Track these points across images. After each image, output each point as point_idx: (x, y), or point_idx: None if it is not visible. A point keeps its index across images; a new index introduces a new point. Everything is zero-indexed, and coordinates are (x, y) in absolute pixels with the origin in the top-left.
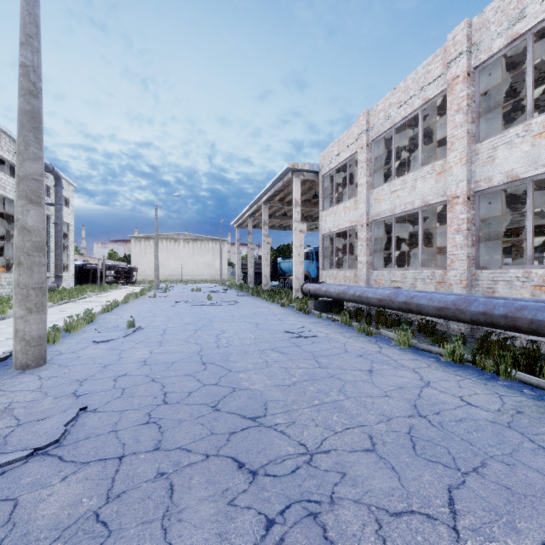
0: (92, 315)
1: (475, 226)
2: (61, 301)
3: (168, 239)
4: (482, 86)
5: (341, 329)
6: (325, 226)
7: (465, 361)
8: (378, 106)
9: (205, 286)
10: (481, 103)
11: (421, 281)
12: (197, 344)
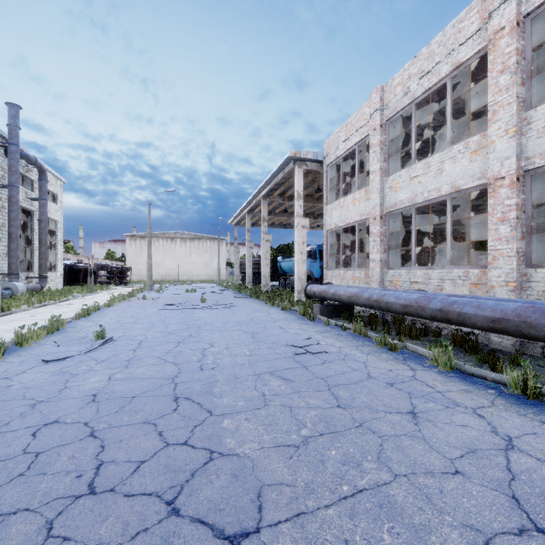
0: (58, 323)
1: (525, 214)
2: (40, 303)
3: (164, 238)
4: (533, 40)
5: (355, 342)
6: (331, 220)
7: (544, 397)
8: (394, 80)
9: (202, 287)
10: (532, 61)
11: (451, 282)
12: (175, 364)
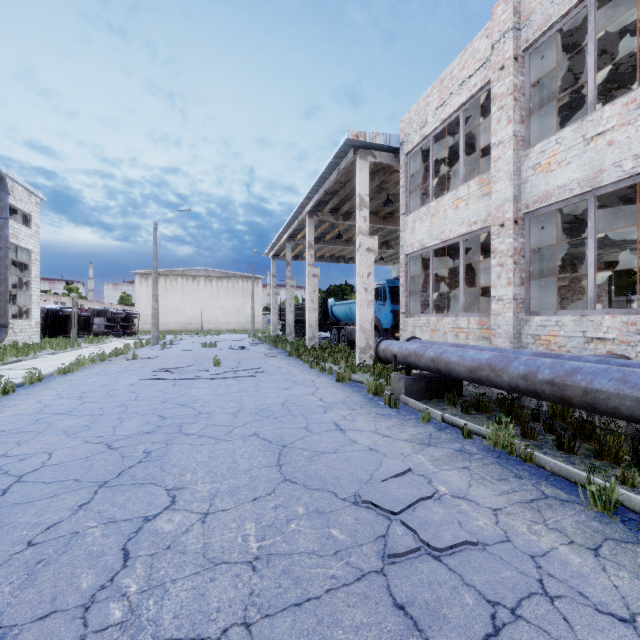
0: None
1: None
2: None
3: (184, 276)
4: None
5: (517, 484)
6: (413, 238)
7: None
8: None
9: (229, 339)
10: None
11: None
12: None
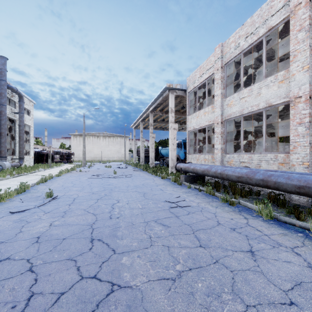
0: (25, 187)
1: None
2: (18, 174)
3: (93, 136)
4: None
5: (207, 199)
6: (191, 125)
7: None
8: (230, 39)
9: (115, 164)
10: None
11: (266, 162)
12: (94, 214)
